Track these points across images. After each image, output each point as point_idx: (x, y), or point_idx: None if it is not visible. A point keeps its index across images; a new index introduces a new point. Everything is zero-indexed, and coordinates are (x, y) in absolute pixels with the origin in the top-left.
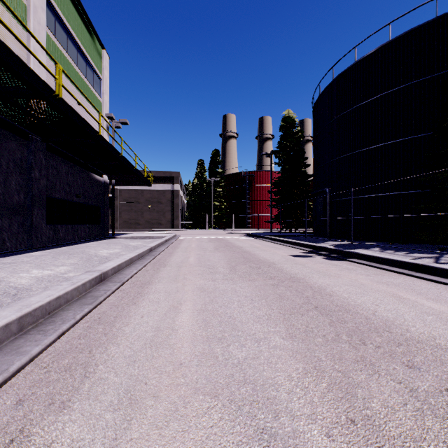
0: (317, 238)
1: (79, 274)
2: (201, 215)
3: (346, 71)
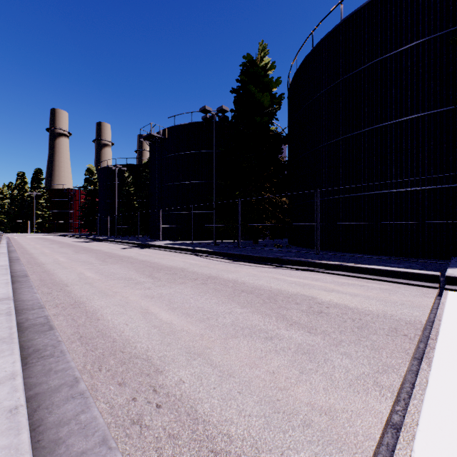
0: (92, 235)
1: (2, 239)
2: (22, 221)
3: (105, 167)
